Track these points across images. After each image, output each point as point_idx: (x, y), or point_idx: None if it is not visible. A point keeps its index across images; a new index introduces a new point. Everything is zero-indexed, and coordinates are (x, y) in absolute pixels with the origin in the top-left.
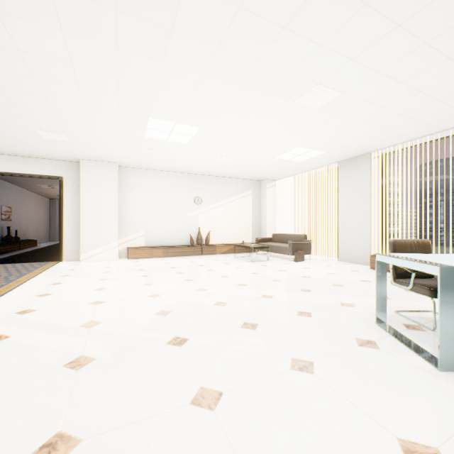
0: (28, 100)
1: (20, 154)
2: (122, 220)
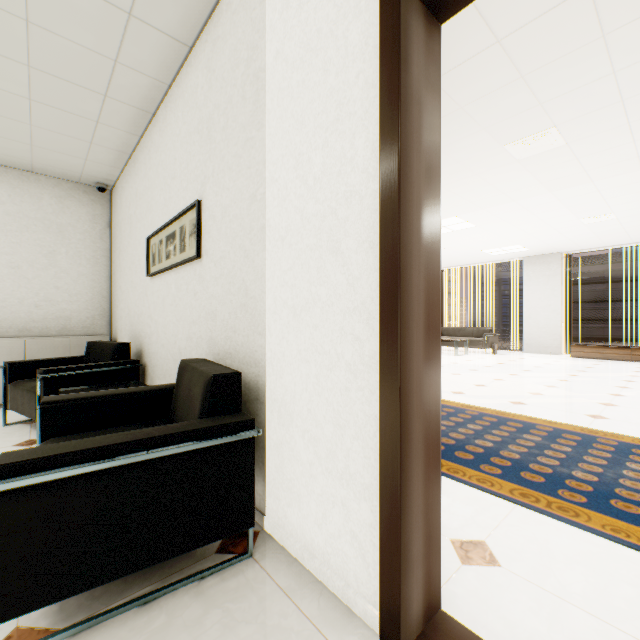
0: None
1: None
2: None
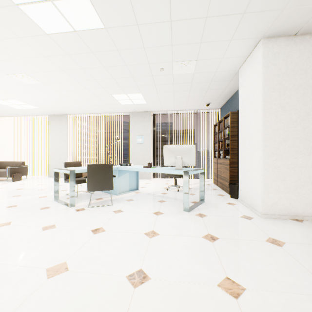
0: None
1: None
2: None
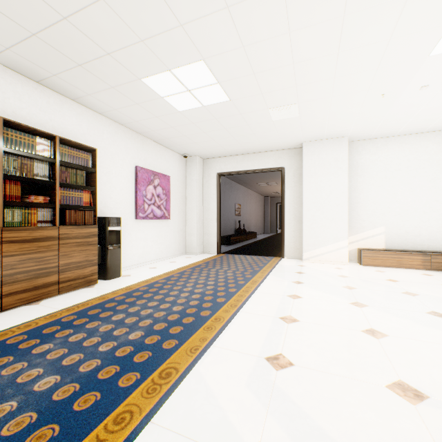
0: (267, 55)
1: (249, 151)
2: (350, 212)
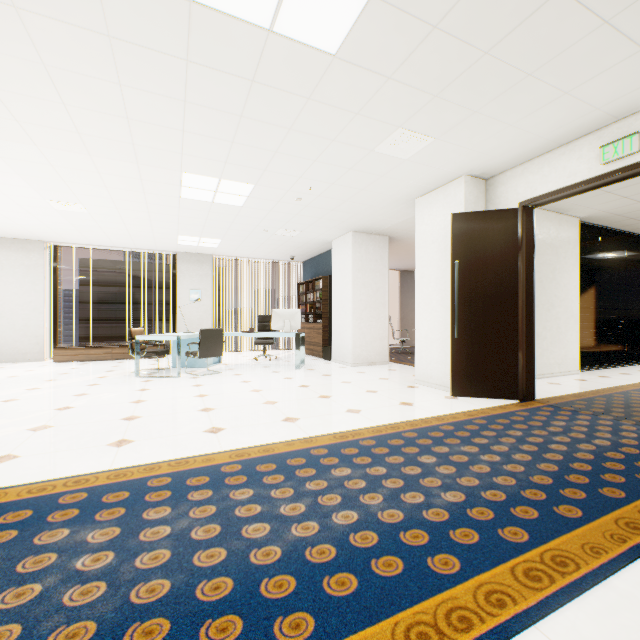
0: None
1: None
2: None
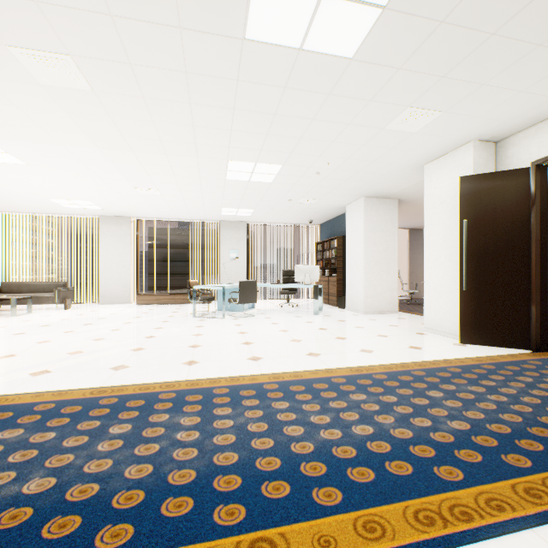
0: None
1: None
2: None
